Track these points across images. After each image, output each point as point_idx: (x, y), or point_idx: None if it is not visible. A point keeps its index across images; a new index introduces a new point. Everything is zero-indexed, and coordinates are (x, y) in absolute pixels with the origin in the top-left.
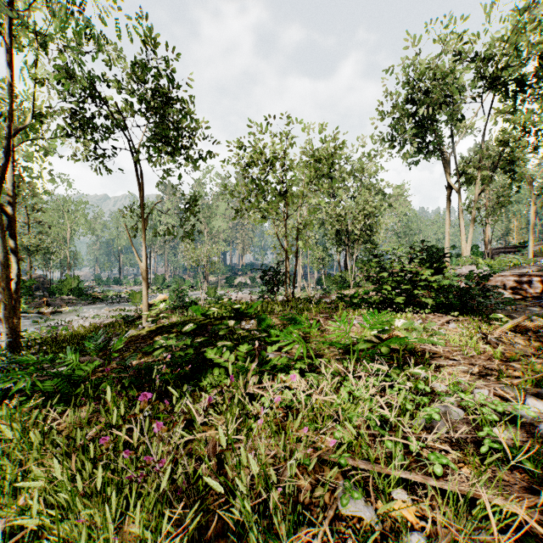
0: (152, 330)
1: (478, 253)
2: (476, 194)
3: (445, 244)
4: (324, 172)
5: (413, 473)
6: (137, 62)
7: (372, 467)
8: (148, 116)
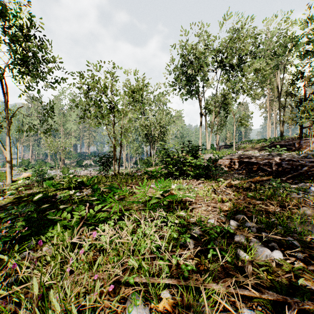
0: (11, 200)
1: (213, 148)
2: (212, 119)
3: (199, 143)
4: (137, 99)
5: (173, 278)
6: None
7: (150, 280)
8: (10, 45)
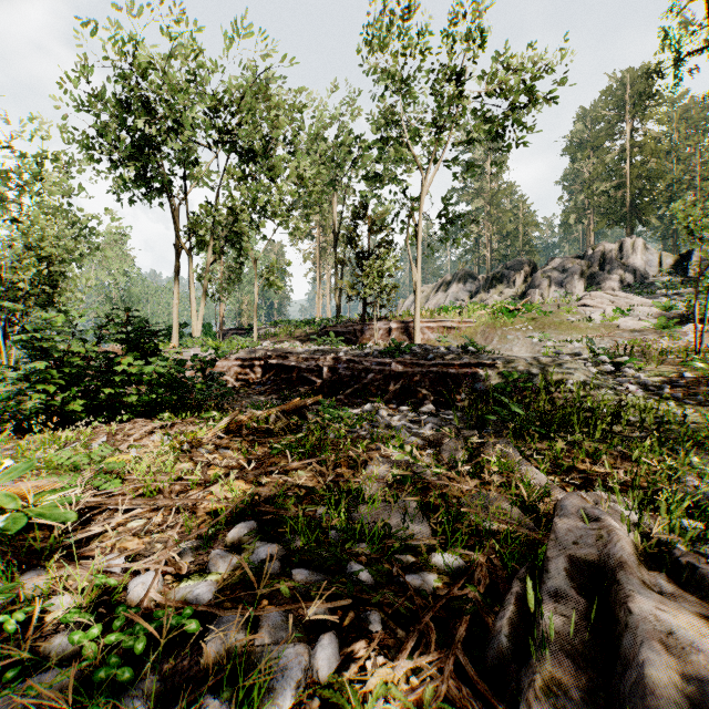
0: None
1: (211, 333)
2: (208, 263)
3: (174, 320)
4: None
5: None
6: None
7: None
8: None
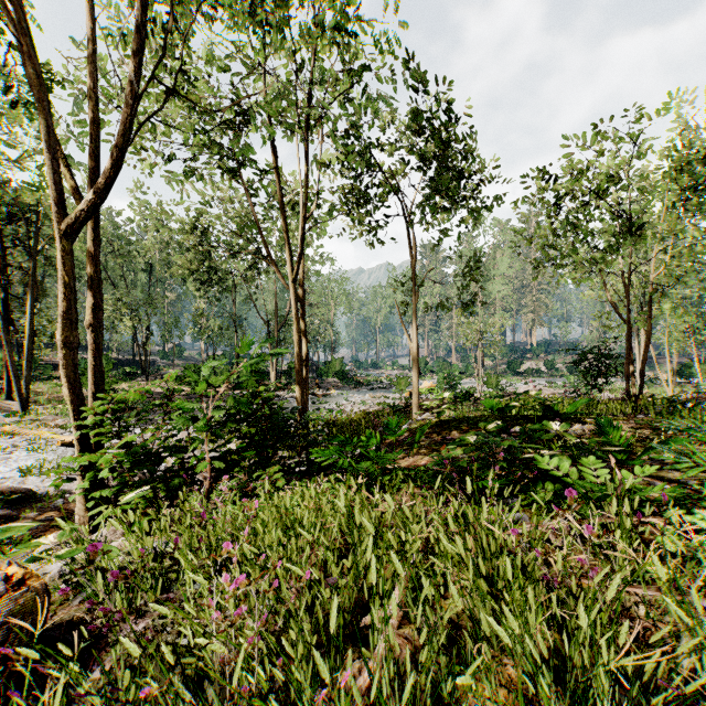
0: (436, 423)
1: None
2: None
3: None
4: None
5: None
6: (412, 111)
7: None
8: (423, 170)
